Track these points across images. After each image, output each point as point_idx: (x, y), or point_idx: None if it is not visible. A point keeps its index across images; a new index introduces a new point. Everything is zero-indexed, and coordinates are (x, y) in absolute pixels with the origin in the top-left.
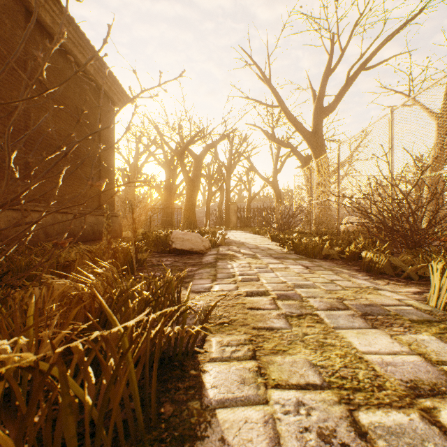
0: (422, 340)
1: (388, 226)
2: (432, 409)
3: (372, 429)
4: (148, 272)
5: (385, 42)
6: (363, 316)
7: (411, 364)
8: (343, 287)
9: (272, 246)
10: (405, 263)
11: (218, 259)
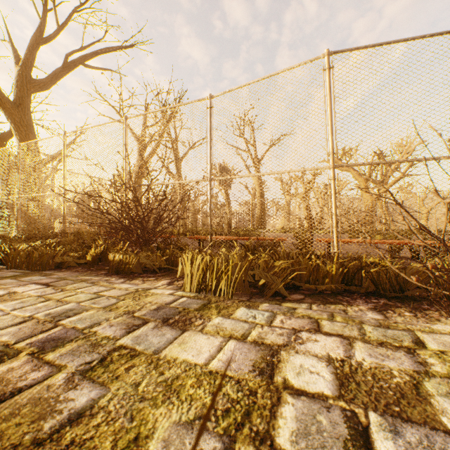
0: (219, 323)
1: (125, 227)
2: (286, 381)
3: (299, 447)
4: None
5: (104, 51)
6: (166, 323)
7: (238, 351)
8: (118, 297)
9: None
10: (147, 259)
11: None
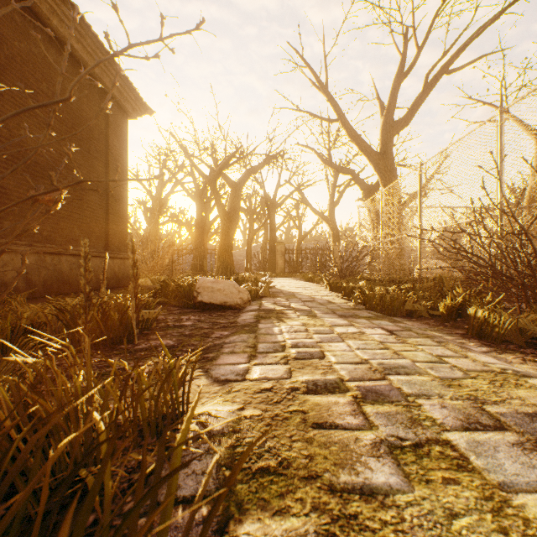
0: None
1: (498, 271)
2: None
3: None
4: (156, 338)
5: (474, 36)
6: None
7: None
8: (465, 371)
9: (332, 297)
10: (536, 326)
11: (261, 318)
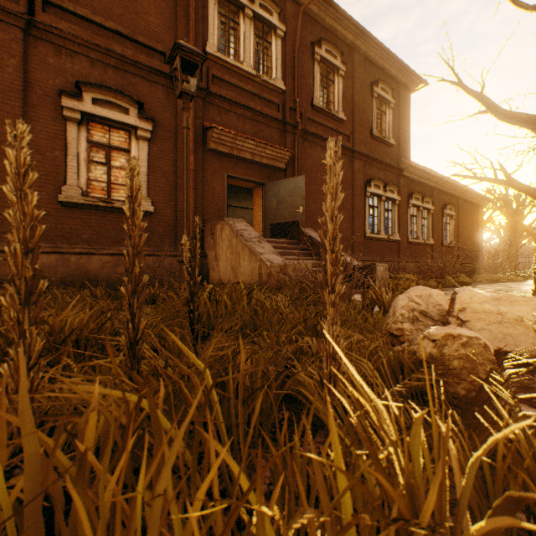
0: None
1: None
2: None
3: None
4: None
5: None
6: None
7: None
8: None
9: None
10: None
11: None
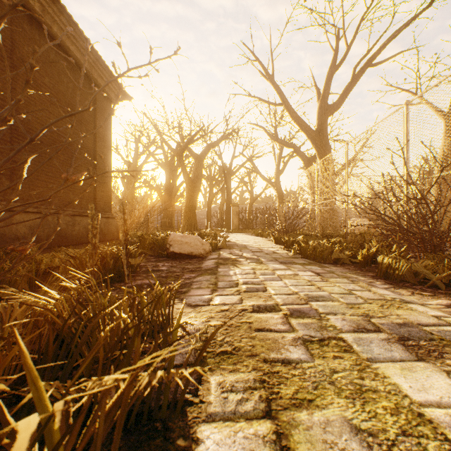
0: None
1: (404, 228)
2: None
3: None
4: (141, 279)
5: (392, 37)
6: (401, 342)
7: None
8: (366, 299)
9: (276, 249)
10: (427, 269)
11: (220, 264)
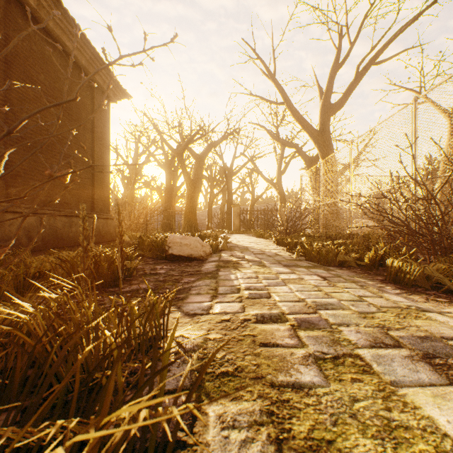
0: None
1: (412, 229)
2: None
3: None
4: (137, 283)
5: (397, 34)
6: (427, 360)
7: None
8: (379, 307)
9: (278, 251)
10: (440, 273)
11: (220, 267)
